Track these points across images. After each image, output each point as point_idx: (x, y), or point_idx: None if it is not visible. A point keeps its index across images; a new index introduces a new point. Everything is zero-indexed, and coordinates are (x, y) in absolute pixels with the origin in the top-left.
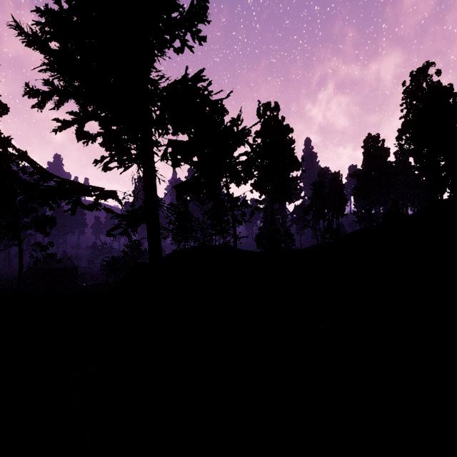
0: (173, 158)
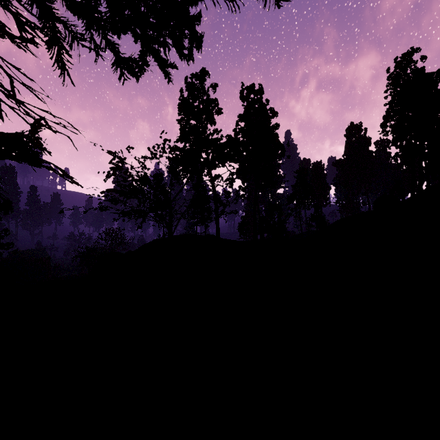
0: None
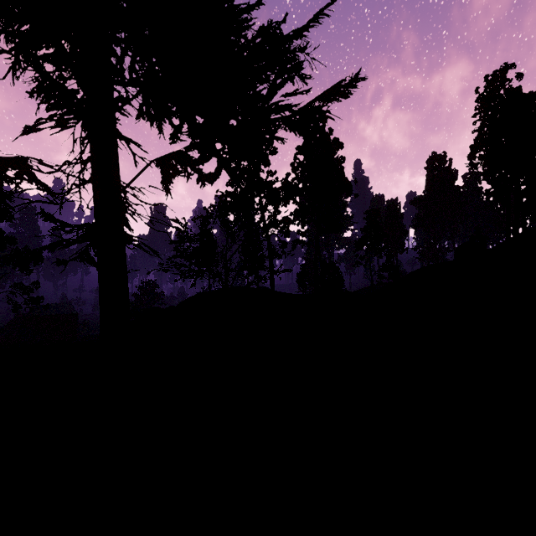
0: (155, 107)
